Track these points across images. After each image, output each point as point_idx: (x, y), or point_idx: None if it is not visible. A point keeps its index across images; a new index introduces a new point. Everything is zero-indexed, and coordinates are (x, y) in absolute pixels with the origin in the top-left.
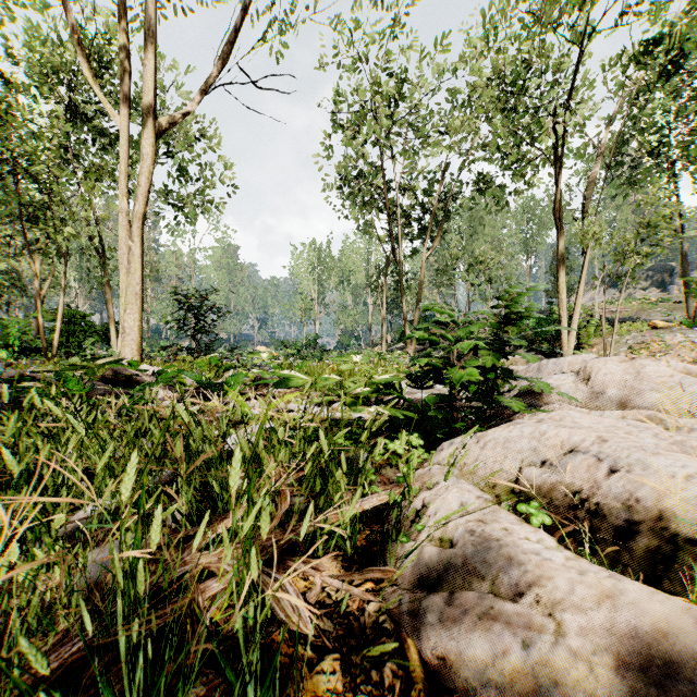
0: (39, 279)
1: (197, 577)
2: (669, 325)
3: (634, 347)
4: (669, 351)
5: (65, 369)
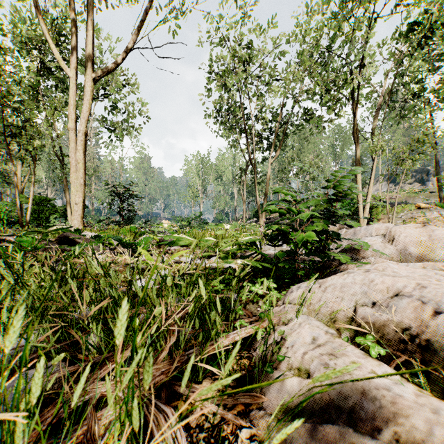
0: (21, 176)
1: (99, 401)
2: (428, 206)
3: (406, 221)
4: (429, 223)
5: (27, 234)
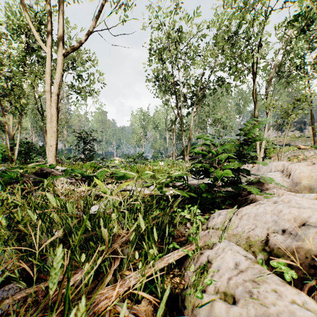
0: (12, 125)
1: None
2: (306, 147)
3: (290, 158)
4: (307, 159)
5: (11, 169)
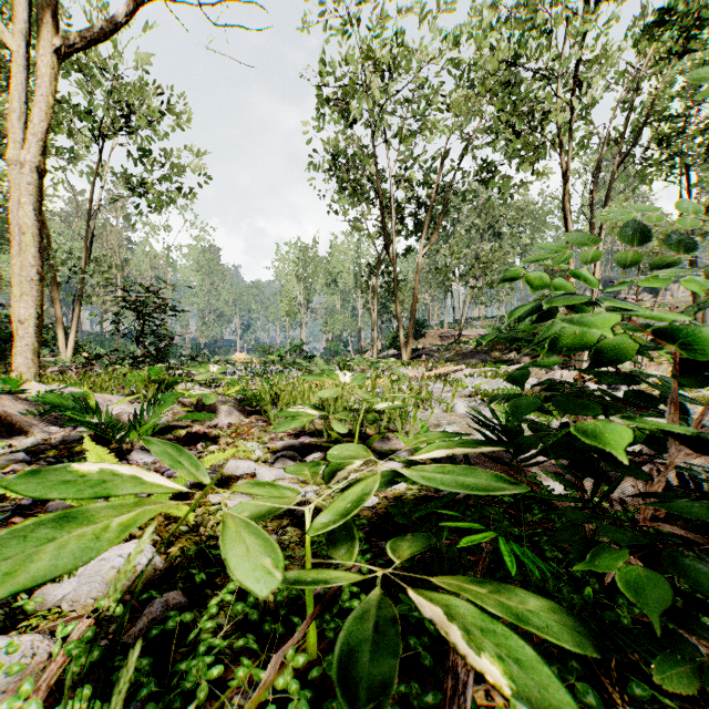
0: None
1: None
2: None
3: (652, 355)
4: None
5: None
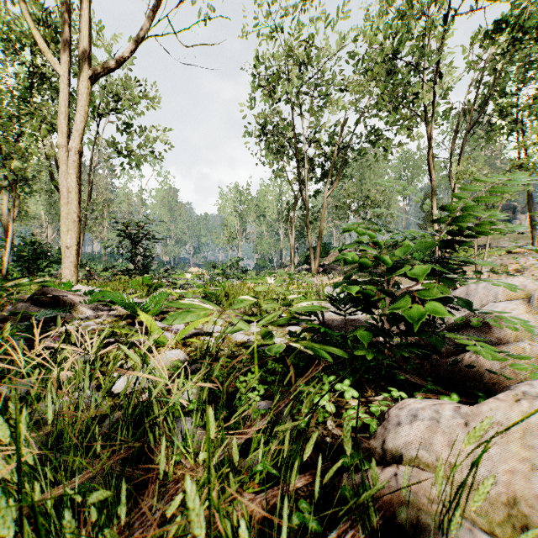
0: (7, 212)
1: None
2: (521, 250)
3: (495, 269)
4: (524, 271)
5: None
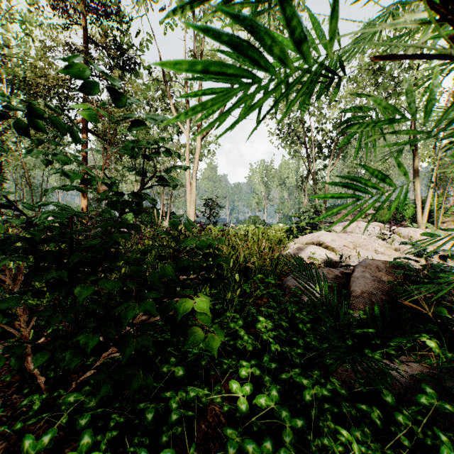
0: None
1: None
2: None
3: None
4: None
5: None
